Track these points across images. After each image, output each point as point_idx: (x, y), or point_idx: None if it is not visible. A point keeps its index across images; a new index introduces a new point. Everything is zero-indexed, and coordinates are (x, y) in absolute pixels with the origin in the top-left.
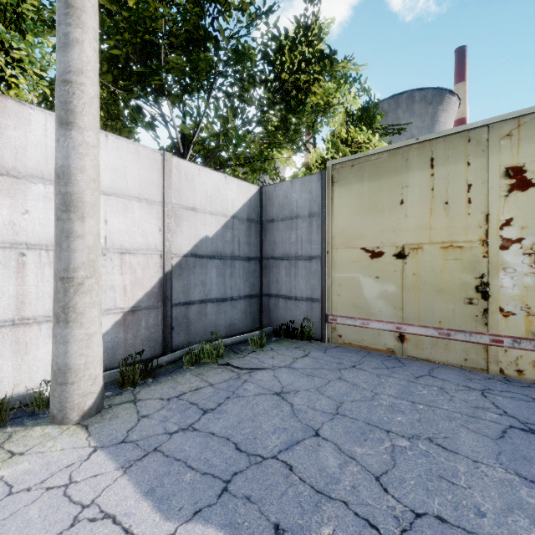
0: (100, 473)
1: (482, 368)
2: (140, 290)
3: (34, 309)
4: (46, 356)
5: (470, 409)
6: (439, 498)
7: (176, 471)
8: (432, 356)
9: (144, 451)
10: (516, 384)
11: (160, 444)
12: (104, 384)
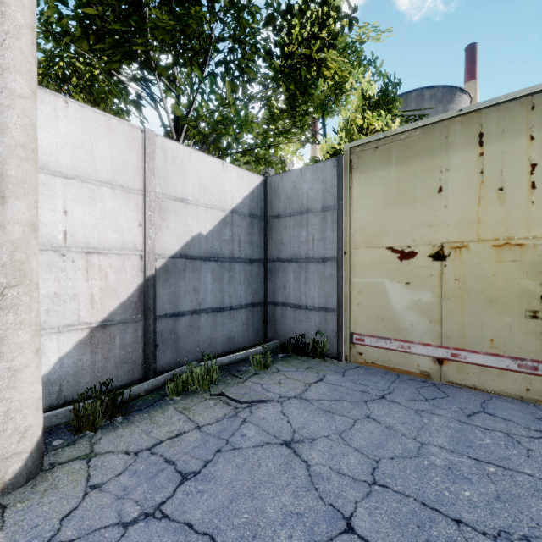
0: None
1: None
2: (112, 299)
3: None
4: None
5: None
6: None
7: None
8: (481, 383)
9: None
10: None
11: None
12: (58, 425)
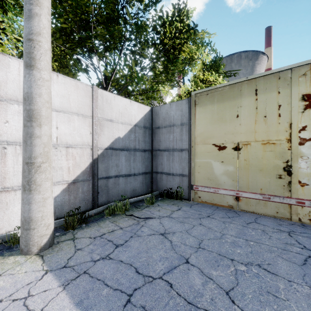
0: (48, 289)
1: (287, 217)
2: (78, 170)
3: (12, 182)
4: (19, 211)
5: (282, 244)
6: (268, 308)
7: (97, 287)
8: (256, 210)
9: (77, 273)
10: (309, 228)
11: (88, 268)
12: (56, 227)
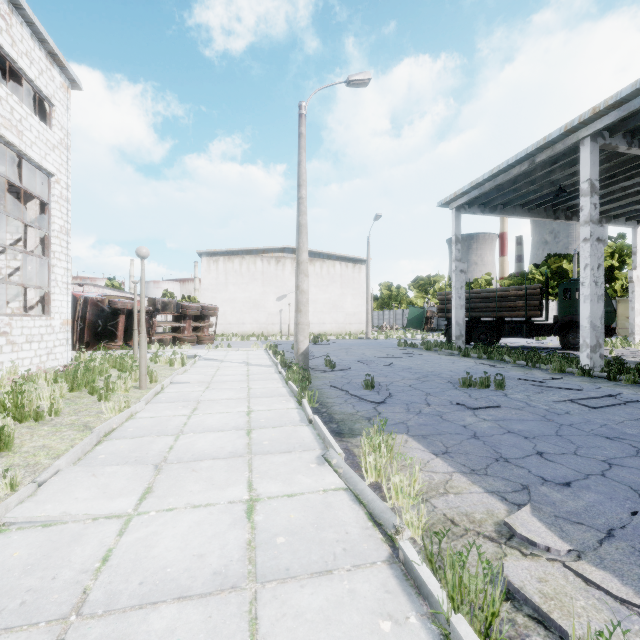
0: None
1: None
2: None
3: None
4: None
5: None
6: None
7: None
8: None
9: None
10: None
11: None
12: None
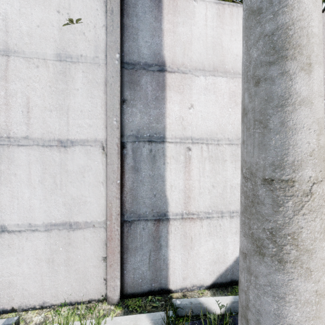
0: None
1: None
2: None
3: (197, 204)
4: (206, 254)
5: None
6: None
7: None
8: None
9: None
10: None
11: None
12: None
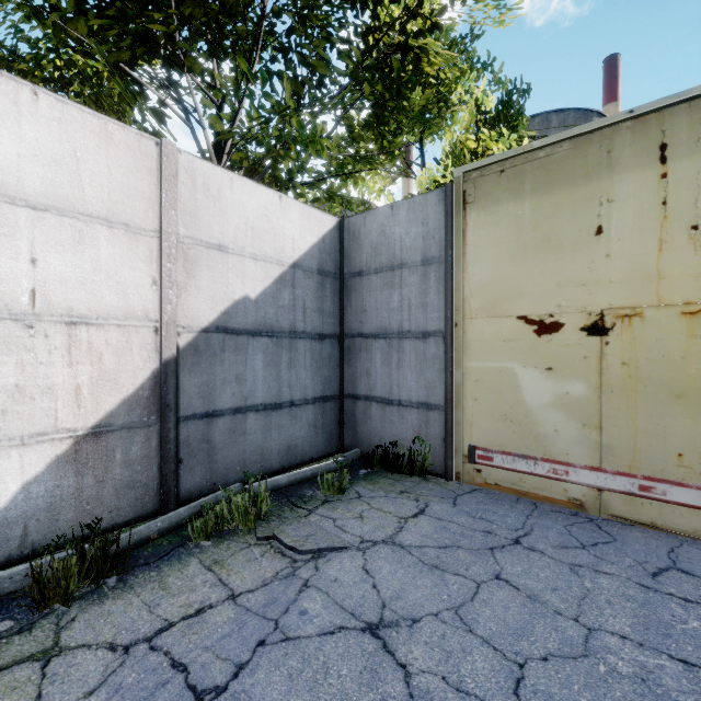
0: None
1: None
2: (110, 394)
3: None
4: None
5: None
6: None
7: None
8: (663, 519)
9: None
10: None
11: None
12: (13, 592)
